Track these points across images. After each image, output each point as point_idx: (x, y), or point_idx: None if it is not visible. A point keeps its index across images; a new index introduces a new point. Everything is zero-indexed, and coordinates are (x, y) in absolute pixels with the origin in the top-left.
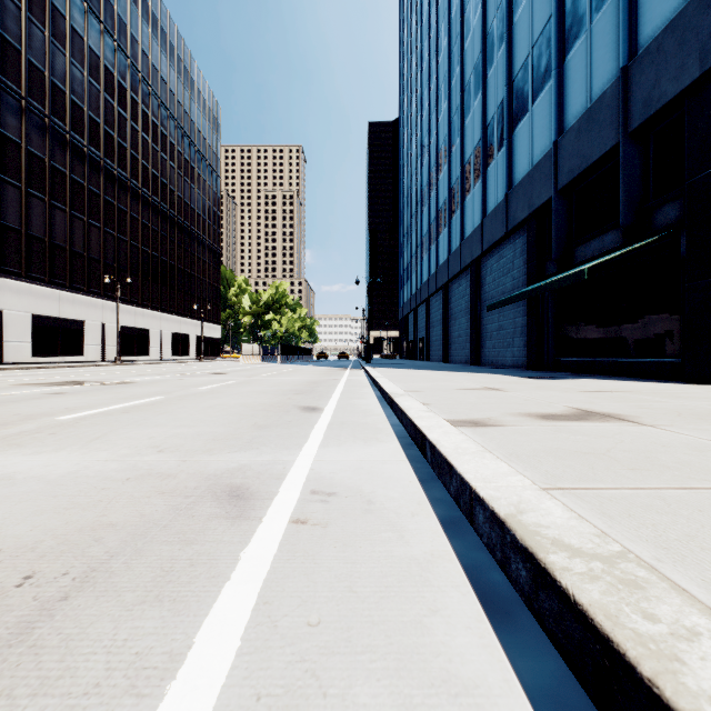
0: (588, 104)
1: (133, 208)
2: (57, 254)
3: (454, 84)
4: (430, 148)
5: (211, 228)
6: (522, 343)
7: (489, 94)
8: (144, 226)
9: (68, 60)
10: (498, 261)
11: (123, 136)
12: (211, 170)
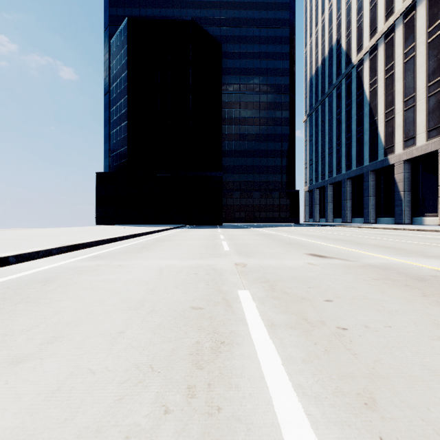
0: None
1: None
2: None
3: None
4: None
5: None
6: None
7: None
8: None
9: None
10: None
11: None
12: None
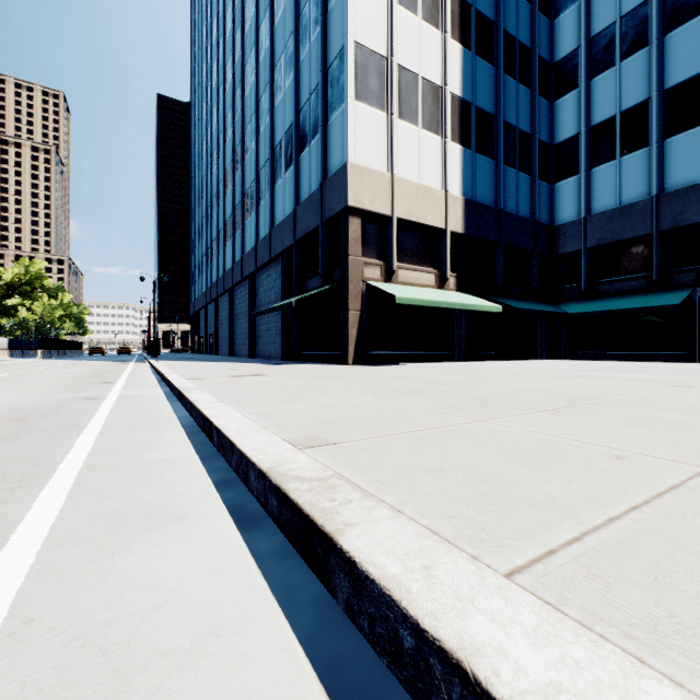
0: (309, 193)
1: None
2: None
3: (238, 121)
4: (219, 162)
5: None
6: (281, 341)
7: (261, 148)
8: None
9: None
10: (267, 278)
11: None
12: None
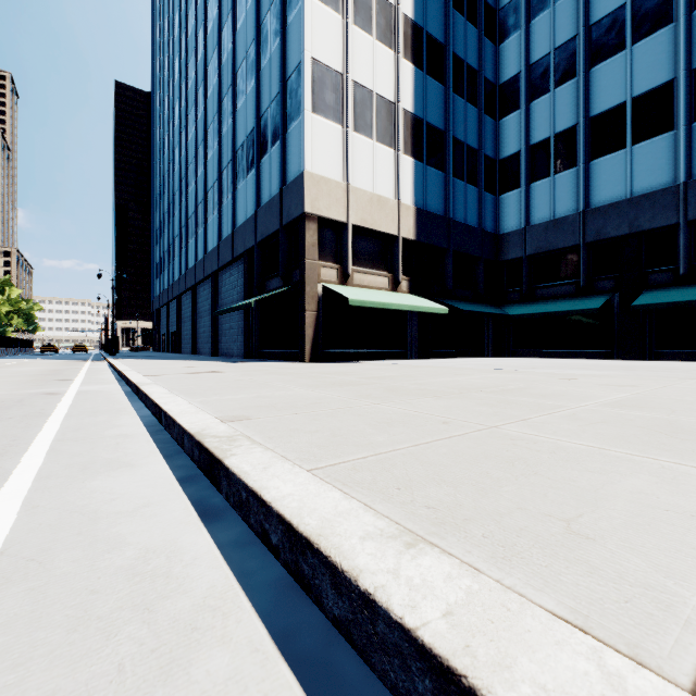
0: (270, 197)
1: None
2: None
3: (201, 119)
4: (181, 159)
5: None
6: (243, 340)
7: (223, 149)
8: None
9: None
10: (229, 277)
11: None
12: None
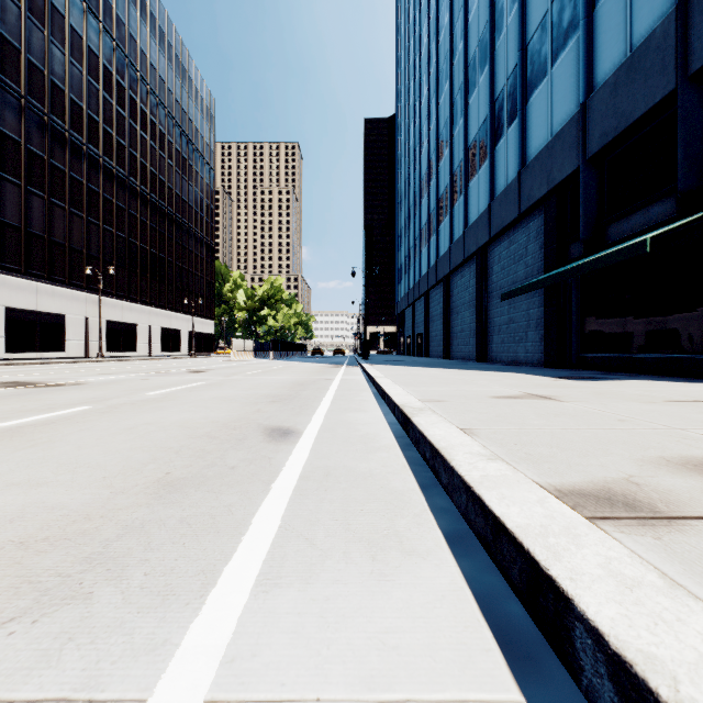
0: (627, 53)
1: (120, 197)
2: (34, 244)
3: (457, 63)
4: (429, 134)
5: (204, 221)
6: (538, 338)
7: (497, 66)
8: (132, 216)
9: (47, 38)
10: (508, 248)
11: (109, 121)
12: (204, 162)
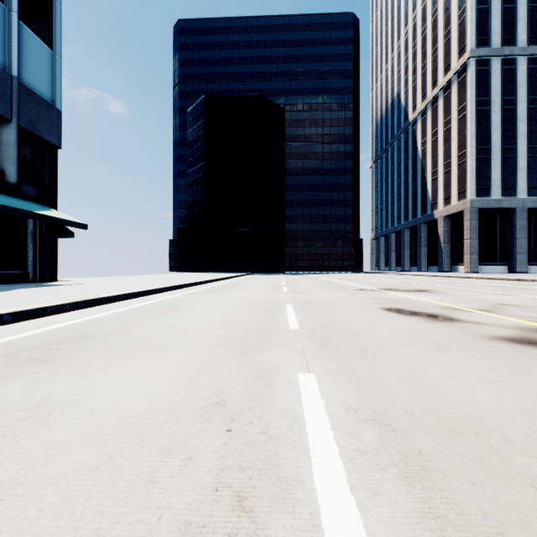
0: None
1: None
2: None
3: None
4: None
5: None
6: None
7: None
8: None
9: None
10: None
11: None
12: None
